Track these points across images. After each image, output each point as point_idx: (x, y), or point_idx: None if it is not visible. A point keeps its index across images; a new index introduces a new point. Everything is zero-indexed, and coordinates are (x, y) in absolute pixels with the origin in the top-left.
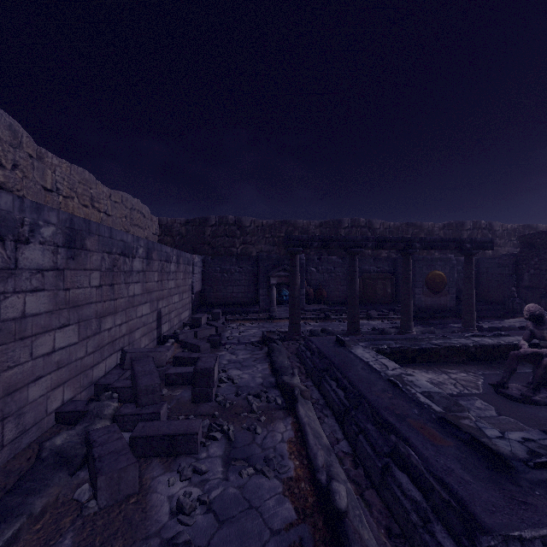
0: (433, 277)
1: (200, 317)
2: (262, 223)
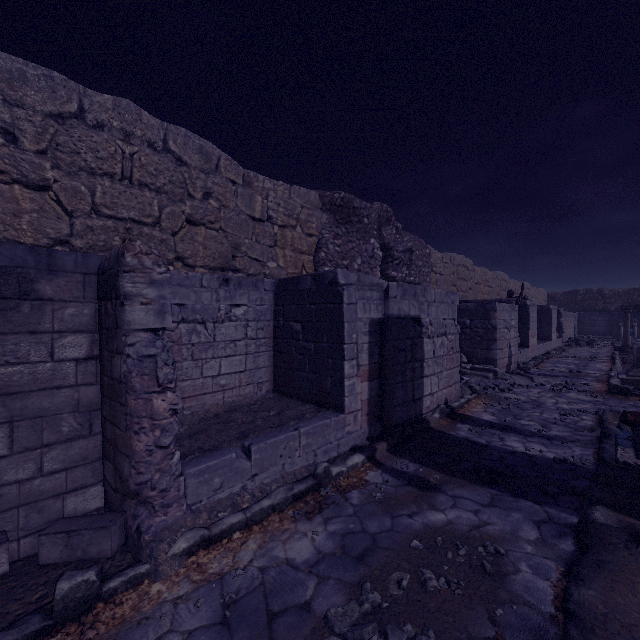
0: None
1: (582, 336)
2: (618, 291)
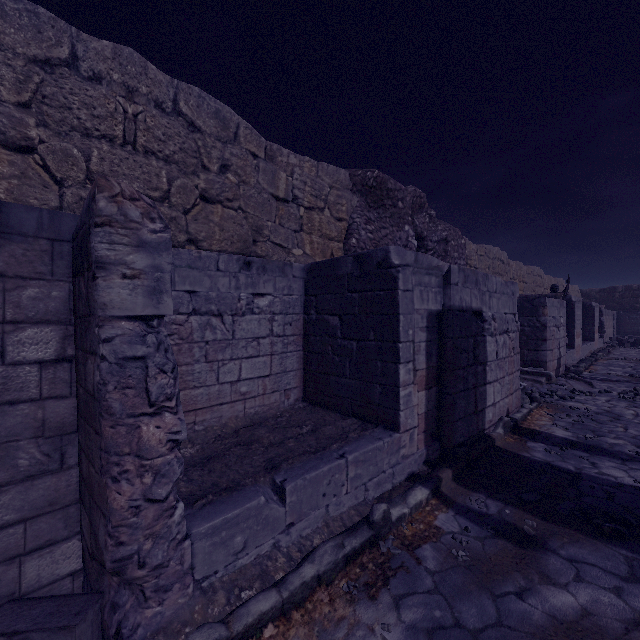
0: None
1: (623, 336)
2: None
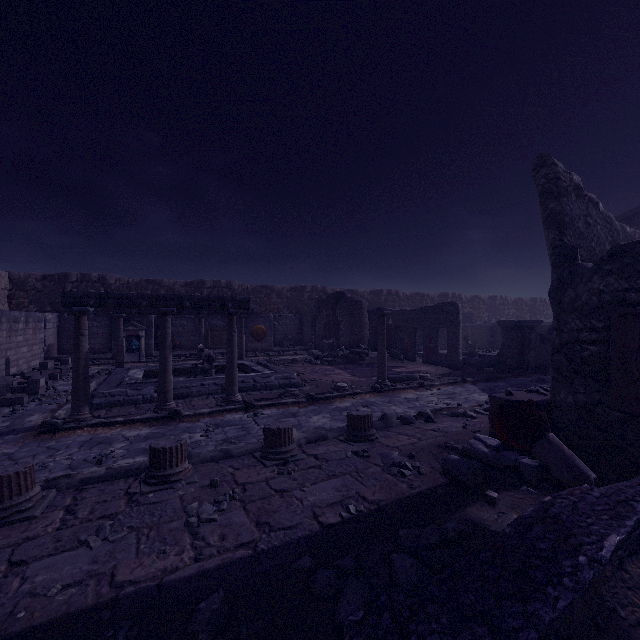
0: (256, 329)
1: (47, 362)
2: (129, 281)
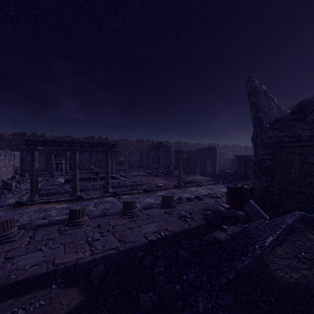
0: (120, 160)
1: (15, 175)
2: (56, 136)
